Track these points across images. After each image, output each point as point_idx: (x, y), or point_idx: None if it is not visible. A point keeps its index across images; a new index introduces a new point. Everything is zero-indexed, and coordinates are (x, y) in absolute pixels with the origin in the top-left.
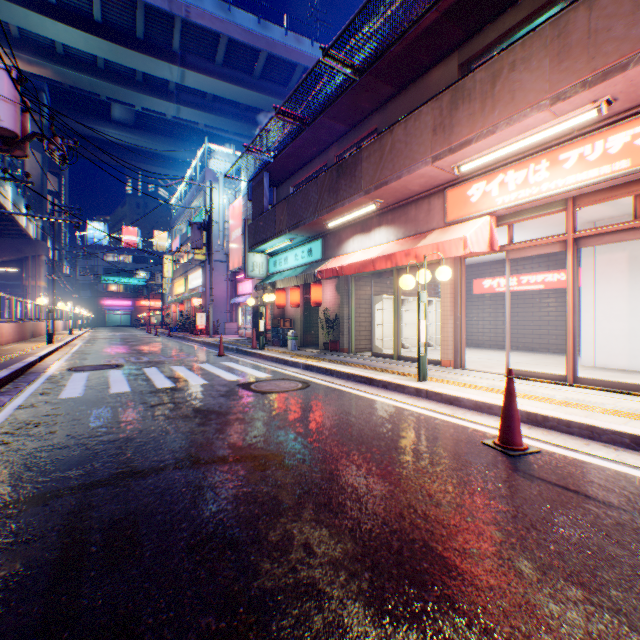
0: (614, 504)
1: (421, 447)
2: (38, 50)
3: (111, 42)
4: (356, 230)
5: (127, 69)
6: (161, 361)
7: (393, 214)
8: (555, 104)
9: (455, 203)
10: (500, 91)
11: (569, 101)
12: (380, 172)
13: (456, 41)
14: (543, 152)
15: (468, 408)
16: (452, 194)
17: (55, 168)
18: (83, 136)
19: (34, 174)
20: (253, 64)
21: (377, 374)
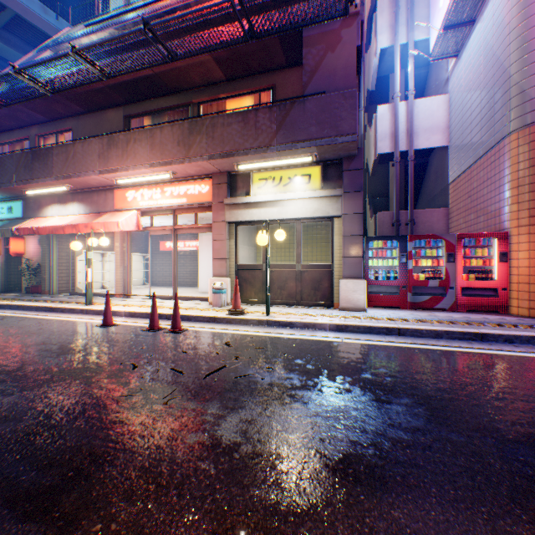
0: (124, 333)
1: (58, 331)
2: None
3: None
4: (56, 200)
5: None
6: None
7: (84, 195)
8: (152, 168)
9: (121, 199)
10: (131, 150)
11: (157, 169)
12: (67, 168)
13: (122, 102)
14: (159, 184)
15: None
16: (119, 193)
17: None
18: None
19: None
20: None
21: (61, 304)
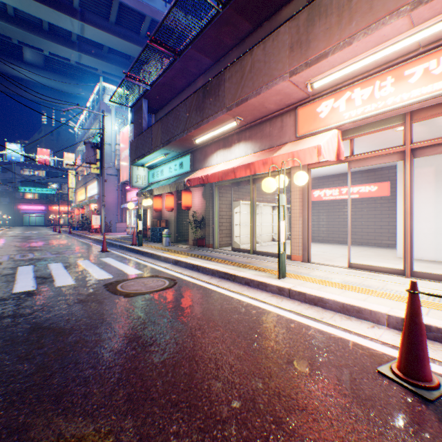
0: None
1: (311, 389)
2: None
3: None
4: (219, 146)
5: (35, 19)
6: (44, 258)
7: (251, 131)
8: (417, 8)
9: (306, 119)
10: (358, 3)
11: (431, 4)
12: (241, 90)
13: None
14: (389, 69)
15: (334, 310)
16: (303, 111)
17: None
18: None
19: None
20: (140, 26)
21: (239, 270)
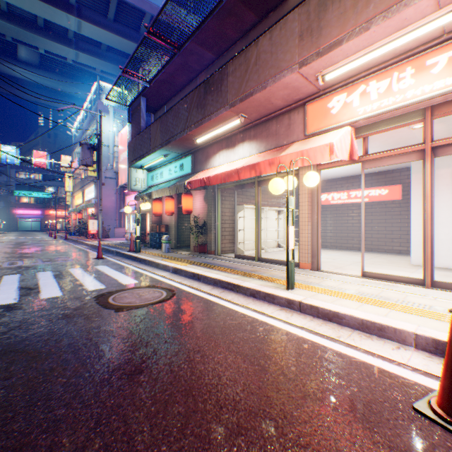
0: None
1: (335, 436)
2: None
3: None
4: (222, 146)
5: (29, 15)
6: (33, 266)
7: (255, 130)
8: None
9: (315, 116)
10: None
11: None
12: (245, 84)
13: None
14: (408, 59)
15: (352, 327)
16: (312, 107)
17: None
18: None
19: None
20: (140, 23)
21: (244, 280)
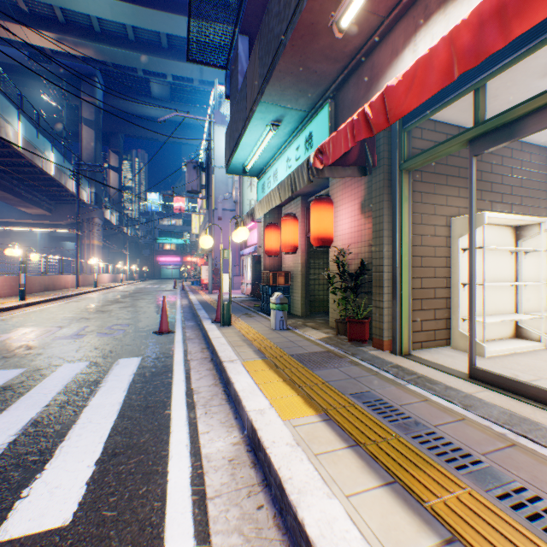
0: None
1: None
2: (80, 32)
3: (131, 4)
4: (425, 8)
5: (153, 37)
6: (40, 346)
7: None
8: None
9: None
10: None
11: None
12: None
13: None
14: None
15: None
16: None
17: (116, 148)
18: (134, 117)
19: (89, 148)
20: None
21: None
